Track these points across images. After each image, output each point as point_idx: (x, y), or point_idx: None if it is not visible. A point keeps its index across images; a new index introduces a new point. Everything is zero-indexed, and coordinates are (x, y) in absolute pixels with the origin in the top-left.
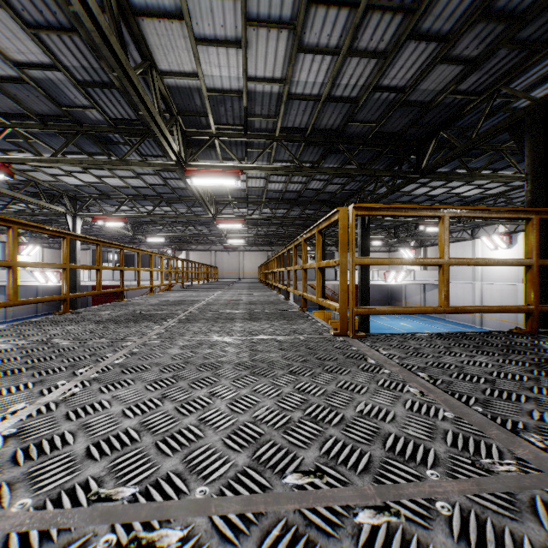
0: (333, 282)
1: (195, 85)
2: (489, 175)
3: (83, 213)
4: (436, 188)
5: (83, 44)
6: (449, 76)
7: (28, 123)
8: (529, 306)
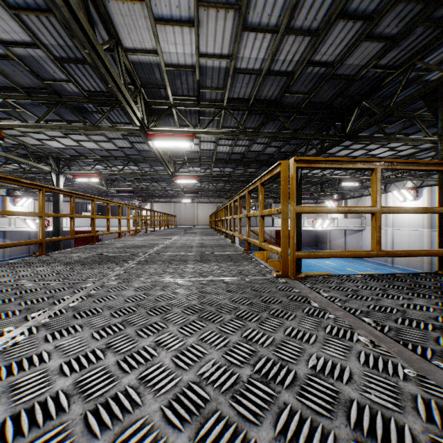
0: (270, 228)
1: (155, 61)
2: (402, 138)
3: (65, 171)
4: (356, 150)
5: (58, 25)
6: (371, 52)
7: (16, 95)
8: None
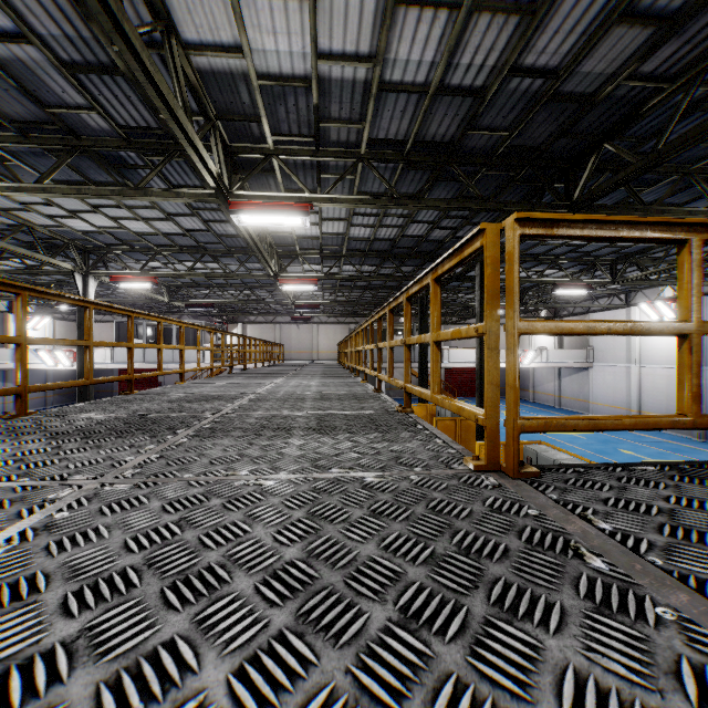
0: None
1: (240, 68)
2: (671, 209)
3: (98, 271)
4: None
5: None
6: (628, 48)
7: (2, 135)
8: None
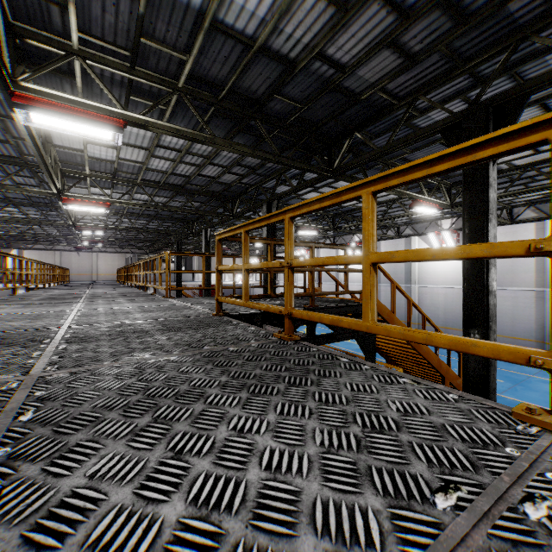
0: (191, 283)
1: (80, 153)
2: None
3: None
4: None
5: None
6: (235, 177)
7: None
8: (233, 286)
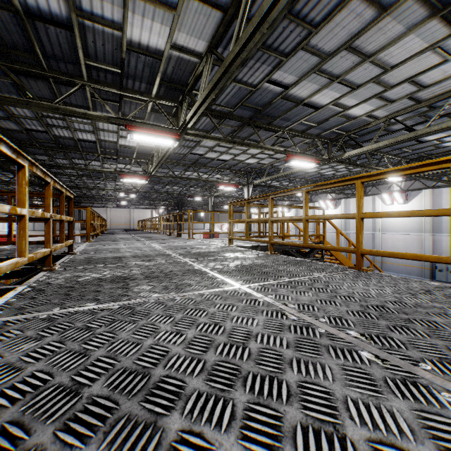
0: None
1: None
2: None
3: None
4: None
5: (301, 1)
6: None
7: None
8: None
